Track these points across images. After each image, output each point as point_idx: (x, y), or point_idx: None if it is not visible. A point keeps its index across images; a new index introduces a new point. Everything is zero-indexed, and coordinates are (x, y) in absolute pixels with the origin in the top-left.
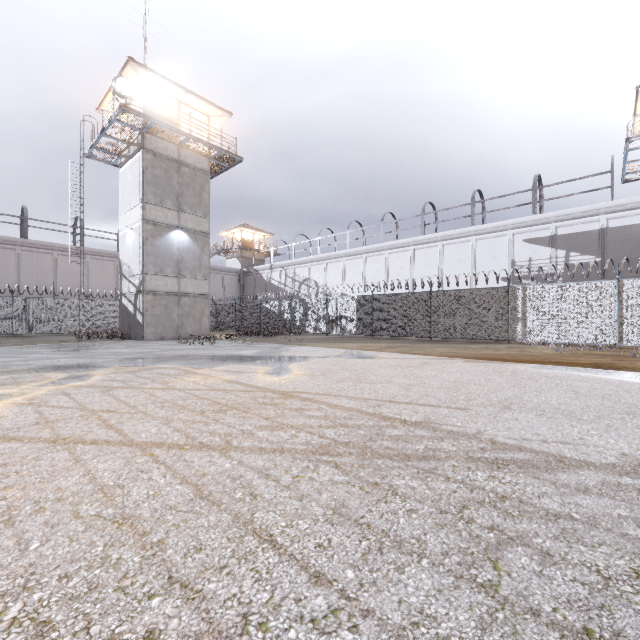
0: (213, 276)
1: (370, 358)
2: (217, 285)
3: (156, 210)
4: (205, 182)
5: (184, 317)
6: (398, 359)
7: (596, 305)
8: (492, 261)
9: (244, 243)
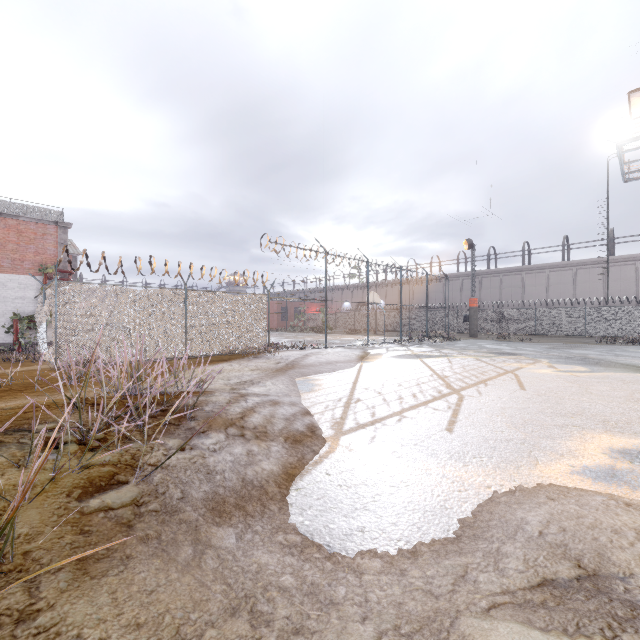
0: None
1: None
2: None
3: None
4: None
5: None
6: None
7: None
8: None
9: None
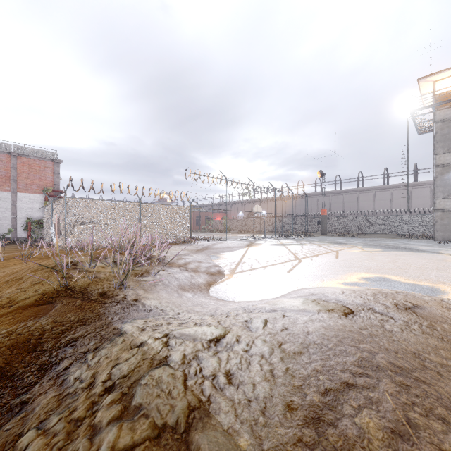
0: None
1: None
2: None
3: (444, 156)
4: None
5: None
6: None
7: None
8: None
9: None
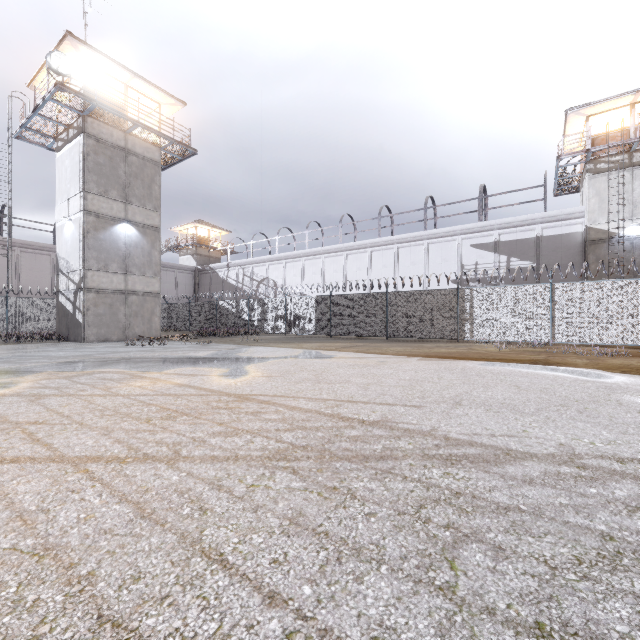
0: (165, 274)
1: (329, 358)
2: (169, 283)
3: (99, 201)
4: (156, 173)
5: (132, 317)
6: (356, 358)
7: (533, 306)
8: (443, 264)
9: (199, 240)
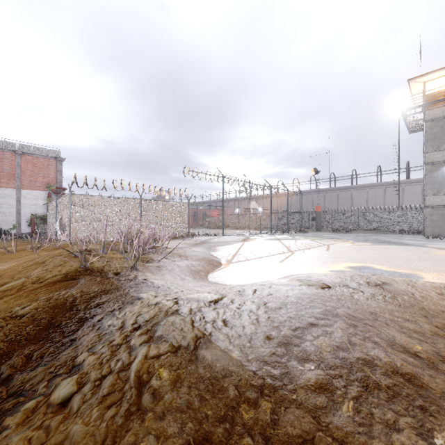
0: None
1: None
2: None
3: (433, 155)
4: None
5: None
6: None
7: None
8: None
9: None
